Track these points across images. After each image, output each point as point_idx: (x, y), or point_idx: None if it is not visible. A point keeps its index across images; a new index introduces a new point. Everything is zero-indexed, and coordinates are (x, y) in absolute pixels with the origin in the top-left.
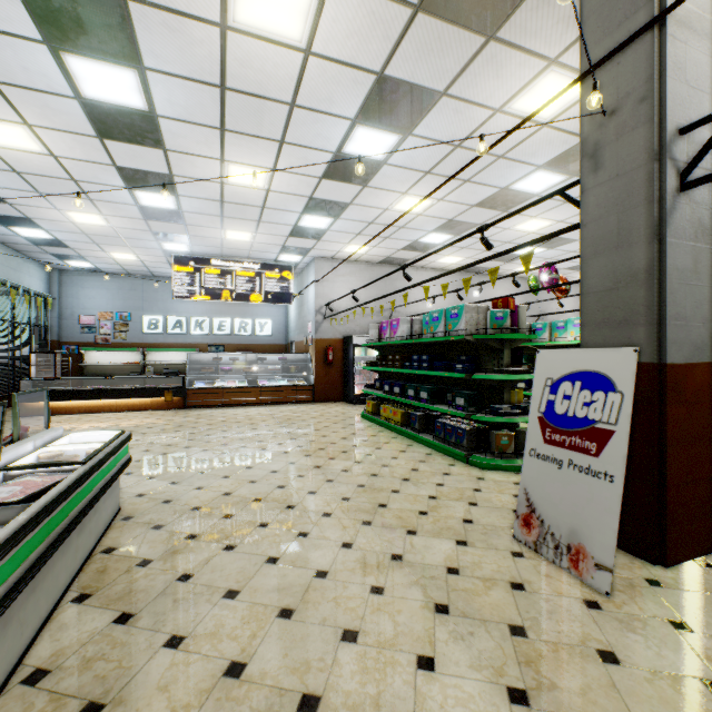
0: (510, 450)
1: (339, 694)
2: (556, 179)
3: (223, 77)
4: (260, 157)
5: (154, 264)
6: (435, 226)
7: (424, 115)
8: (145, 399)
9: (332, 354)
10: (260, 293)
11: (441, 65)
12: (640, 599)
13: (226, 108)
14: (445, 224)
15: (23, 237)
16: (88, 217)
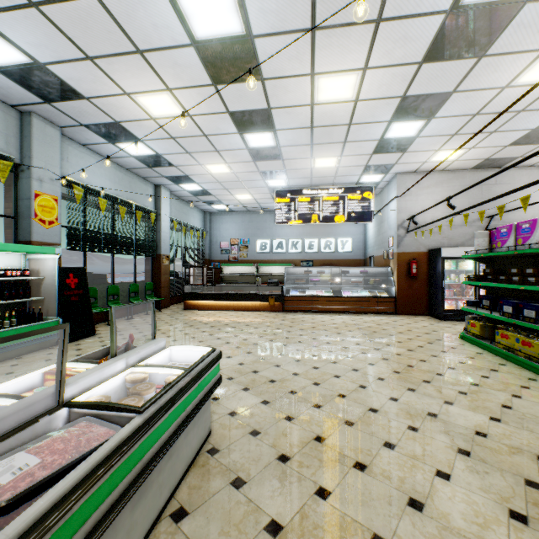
0: None
1: None
2: None
3: None
4: (351, 55)
5: (262, 200)
6: None
7: None
8: (255, 303)
9: (415, 267)
10: (343, 214)
11: None
12: None
13: None
14: None
15: (187, 191)
16: (218, 167)
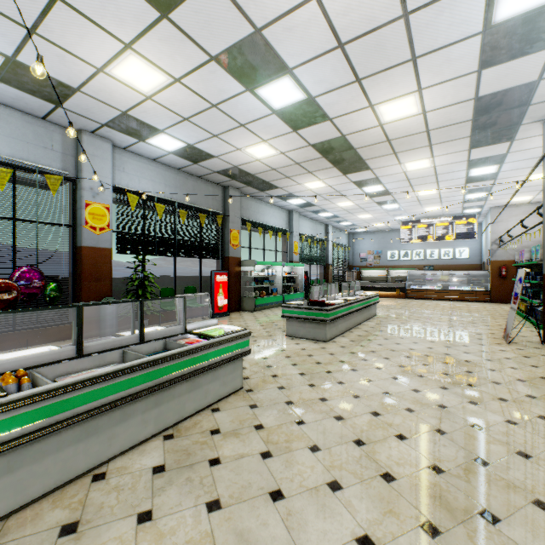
0: None
1: (412, 334)
2: None
3: (407, 178)
4: (430, 187)
5: (392, 225)
6: None
7: (504, 158)
8: (387, 292)
9: (504, 271)
10: (452, 234)
11: (495, 151)
12: (519, 347)
13: (410, 182)
14: None
15: (342, 225)
16: (365, 216)
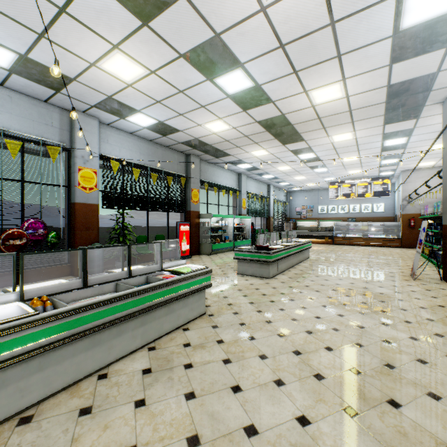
0: None
1: (338, 272)
2: None
3: (334, 147)
4: (352, 154)
5: (321, 185)
6: None
7: (411, 132)
8: (317, 240)
9: (412, 222)
10: (370, 192)
11: (404, 126)
12: (423, 282)
13: (337, 151)
14: None
15: (281, 185)
16: (300, 177)
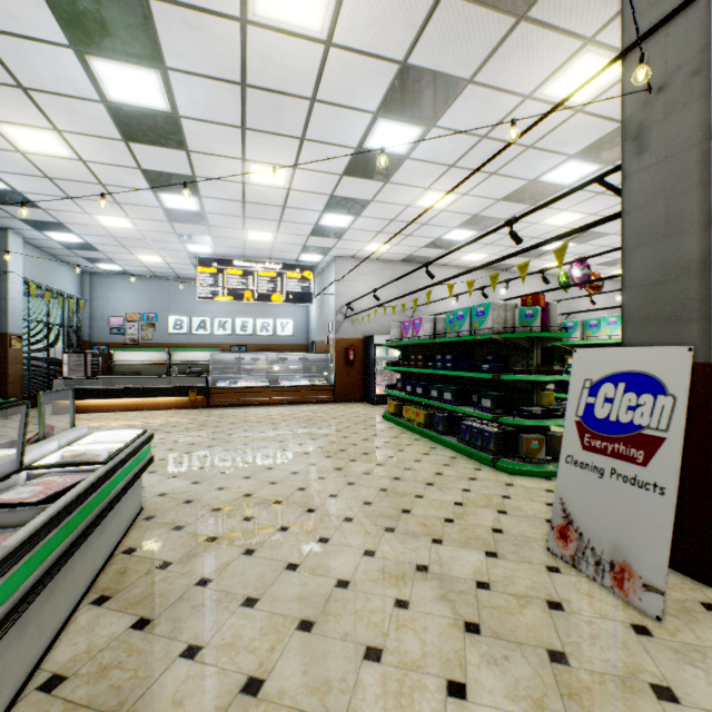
0: (540, 454)
1: None
2: (589, 169)
3: (243, 74)
4: (281, 155)
5: (179, 266)
6: (459, 222)
7: (449, 105)
8: (170, 398)
9: (352, 354)
10: (282, 293)
11: (467, 50)
12: (696, 625)
13: (247, 106)
14: (469, 219)
15: (57, 241)
16: (116, 220)
